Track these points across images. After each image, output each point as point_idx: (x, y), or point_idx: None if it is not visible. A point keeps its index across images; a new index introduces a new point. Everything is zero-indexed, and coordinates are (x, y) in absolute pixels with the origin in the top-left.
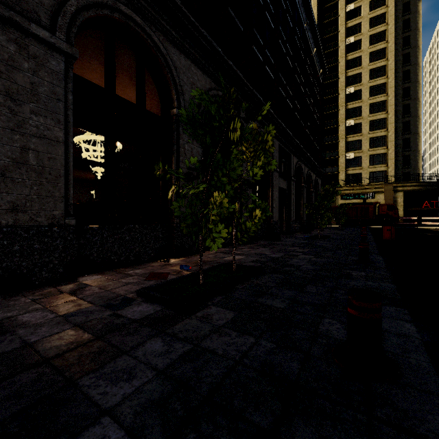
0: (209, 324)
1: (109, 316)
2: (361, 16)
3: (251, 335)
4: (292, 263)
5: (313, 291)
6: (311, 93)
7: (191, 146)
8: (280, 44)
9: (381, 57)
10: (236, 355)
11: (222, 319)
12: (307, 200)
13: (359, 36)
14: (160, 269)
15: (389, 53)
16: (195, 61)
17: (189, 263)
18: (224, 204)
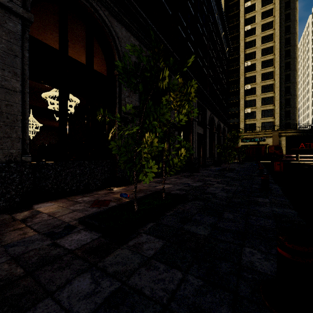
0: (139, 254)
1: (47, 246)
2: (256, 10)
3: (178, 268)
4: (209, 191)
5: (230, 218)
6: (220, 65)
7: (130, 99)
8: (198, 26)
9: (270, 40)
10: (164, 297)
11: (151, 248)
12: (217, 142)
13: (254, 24)
14: (104, 196)
15: (275, 37)
16: (133, 33)
17: (128, 191)
18: (154, 143)
